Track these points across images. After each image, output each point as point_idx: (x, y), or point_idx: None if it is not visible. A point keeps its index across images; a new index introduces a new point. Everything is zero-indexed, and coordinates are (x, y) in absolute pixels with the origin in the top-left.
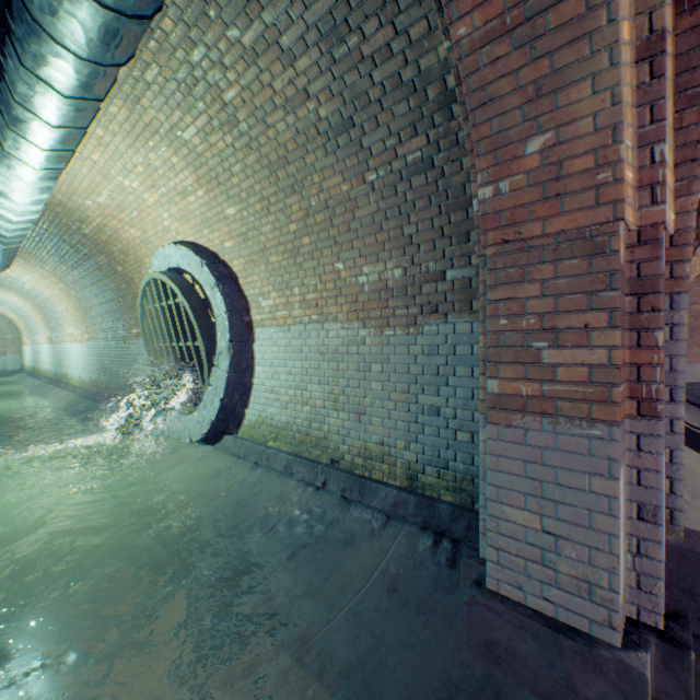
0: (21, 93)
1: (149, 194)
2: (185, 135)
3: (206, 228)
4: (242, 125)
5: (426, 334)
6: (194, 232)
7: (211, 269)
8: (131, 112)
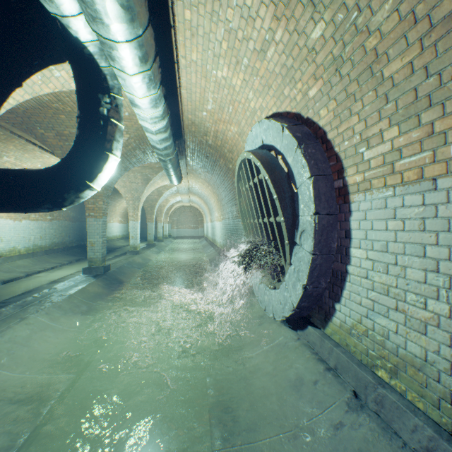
0: None
1: (235, 76)
2: None
3: (286, 85)
4: None
5: None
6: (274, 100)
7: (292, 131)
8: None
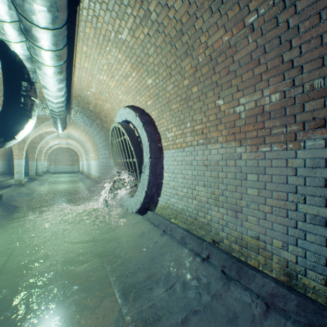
0: (18, 4)
1: (111, 81)
2: (122, 36)
3: (137, 95)
4: (152, 15)
5: (308, 148)
6: (132, 99)
7: (140, 118)
8: (95, 29)
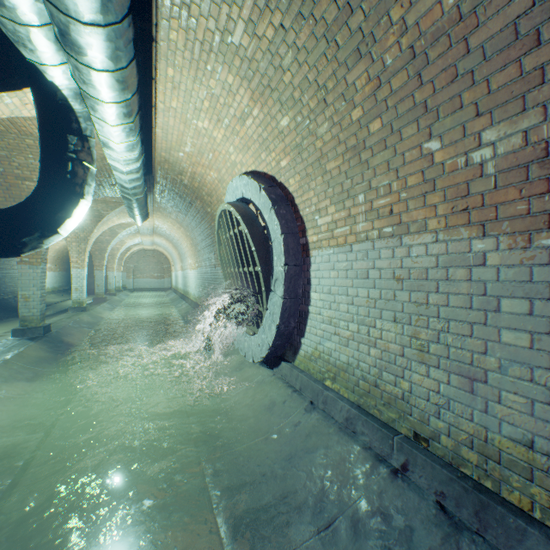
0: None
1: (216, 130)
2: (234, 38)
3: (263, 151)
4: None
5: None
6: (253, 159)
7: (268, 192)
8: (186, 31)
